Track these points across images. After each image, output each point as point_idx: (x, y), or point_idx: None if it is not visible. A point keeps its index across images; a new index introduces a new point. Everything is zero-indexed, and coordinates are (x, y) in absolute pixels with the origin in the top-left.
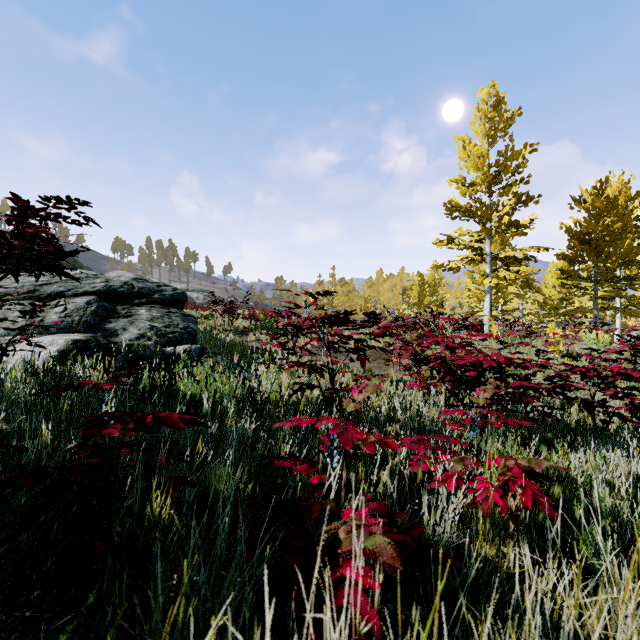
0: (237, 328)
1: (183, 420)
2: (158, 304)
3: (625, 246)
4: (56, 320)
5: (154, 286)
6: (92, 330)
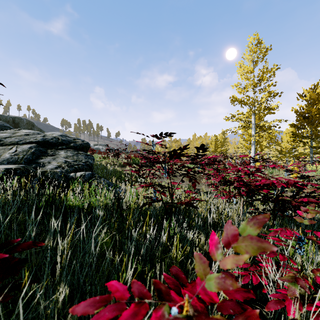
0: (120, 163)
1: None
2: (72, 149)
3: None
4: (8, 157)
5: (71, 139)
6: (30, 163)
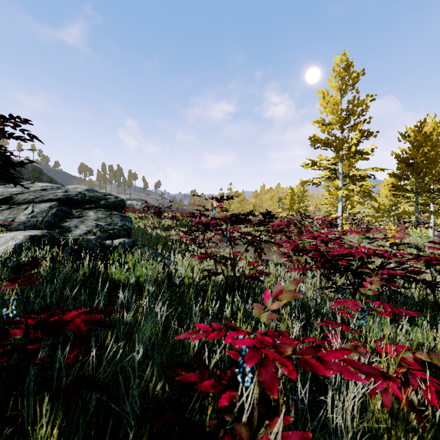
0: (163, 225)
1: (86, 324)
2: (103, 208)
3: (438, 167)
4: (24, 220)
5: (101, 195)
6: (52, 227)
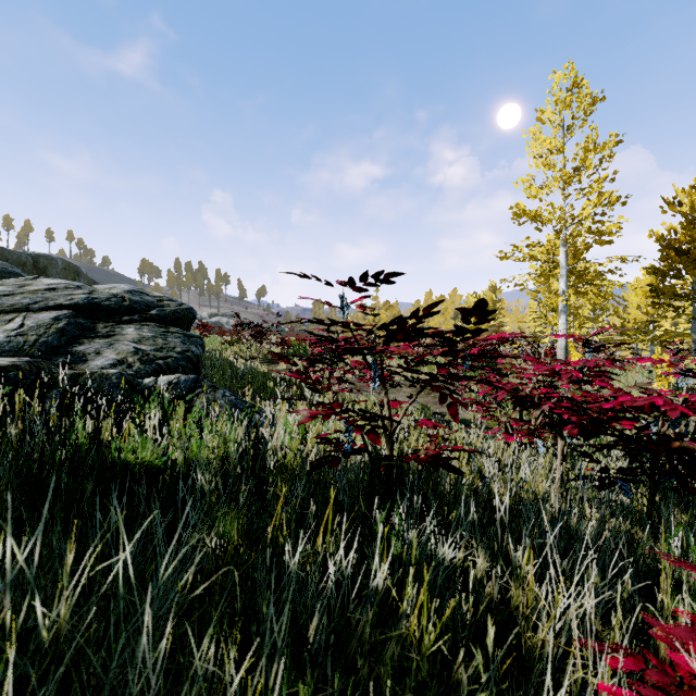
0: (266, 355)
1: None
2: (154, 322)
3: None
4: (0, 340)
5: (154, 300)
6: (53, 354)
